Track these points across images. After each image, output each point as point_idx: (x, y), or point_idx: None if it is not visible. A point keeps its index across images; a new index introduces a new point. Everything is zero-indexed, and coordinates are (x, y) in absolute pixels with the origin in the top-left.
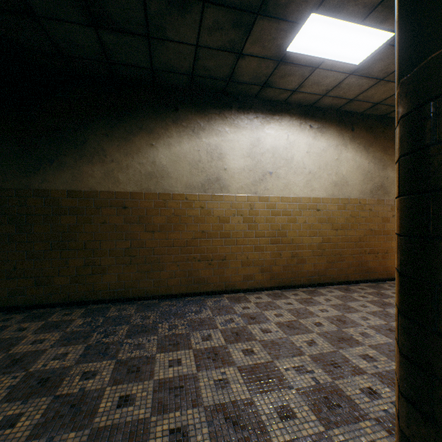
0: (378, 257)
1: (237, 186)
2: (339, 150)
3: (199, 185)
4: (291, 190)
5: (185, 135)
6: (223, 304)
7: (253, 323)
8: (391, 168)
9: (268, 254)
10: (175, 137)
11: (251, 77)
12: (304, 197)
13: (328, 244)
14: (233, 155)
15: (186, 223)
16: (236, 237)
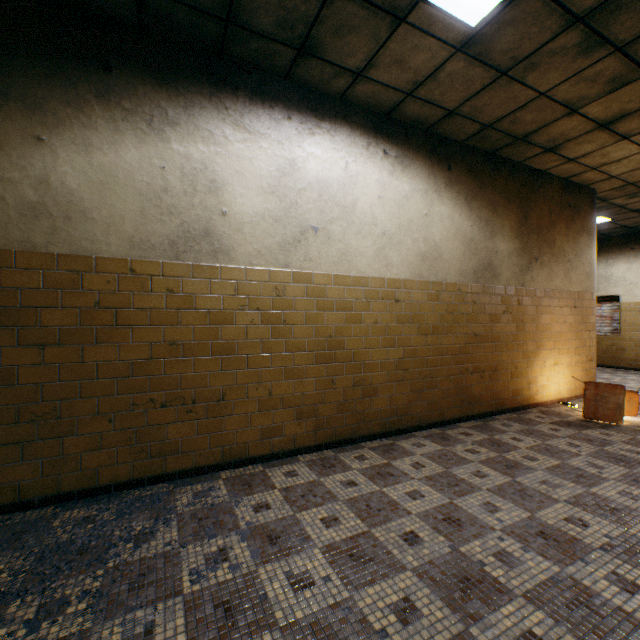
0: (485, 378)
1: (249, 250)
2: (430, 199)
3: (163, 242)
4: (353, 263)
5: (129, 128)
6: (213, 500)
7: (272, 558)
8: (502, 236)
9: (312, 383)
10: (104, 131)
11: (275, 18)
12: (375, 277)
13: (413, 359)
14: (242, 186)
15: (133, 325)
16: (247, 352)
